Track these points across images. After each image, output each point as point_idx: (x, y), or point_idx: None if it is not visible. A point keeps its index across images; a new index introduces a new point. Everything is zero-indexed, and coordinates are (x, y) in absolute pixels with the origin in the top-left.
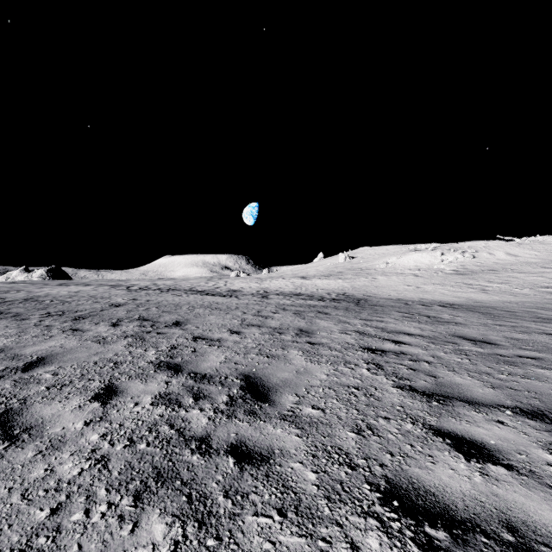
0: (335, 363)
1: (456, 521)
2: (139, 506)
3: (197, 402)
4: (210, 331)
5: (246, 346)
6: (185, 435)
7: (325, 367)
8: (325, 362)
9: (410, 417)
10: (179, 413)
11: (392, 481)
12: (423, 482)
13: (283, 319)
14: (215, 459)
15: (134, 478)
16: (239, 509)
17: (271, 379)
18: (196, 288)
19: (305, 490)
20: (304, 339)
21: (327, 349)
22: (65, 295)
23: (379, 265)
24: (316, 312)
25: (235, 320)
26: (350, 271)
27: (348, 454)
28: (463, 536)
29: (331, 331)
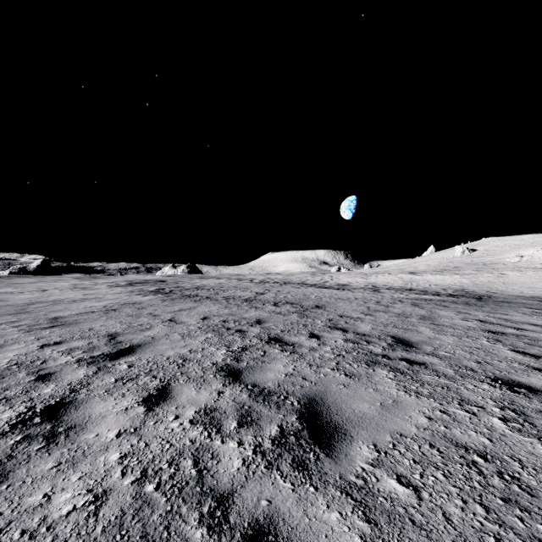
0: (459, 336)
1: (533, 389)
2: (370, 367)
3: (369, 343)
4: (348, 313)
5: (382, 322)
6: (373, 353)
7: (450, 337)
8: (450, 335)
9: (518, 362)
10: (363, 346)
11: (498, 377)
12: (518, 380)
13: (403, 308)
14: (395, 361)
15: (361, 361)
16: (416, 373)
17: (411, 339)
18: (306, 282)
19: (448, 373)
20: (428, 322)
21: (450, 329)
22: (216, 285)
23: (510, 258)
24: (434, 305)
25: (361, 307)
26: (470, 266)
27: (471, 368)
28: (535, 392)
29: (452, 318)
